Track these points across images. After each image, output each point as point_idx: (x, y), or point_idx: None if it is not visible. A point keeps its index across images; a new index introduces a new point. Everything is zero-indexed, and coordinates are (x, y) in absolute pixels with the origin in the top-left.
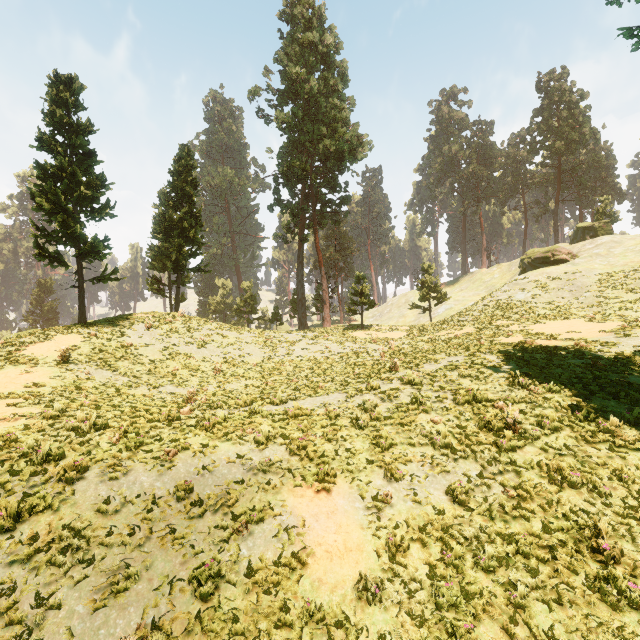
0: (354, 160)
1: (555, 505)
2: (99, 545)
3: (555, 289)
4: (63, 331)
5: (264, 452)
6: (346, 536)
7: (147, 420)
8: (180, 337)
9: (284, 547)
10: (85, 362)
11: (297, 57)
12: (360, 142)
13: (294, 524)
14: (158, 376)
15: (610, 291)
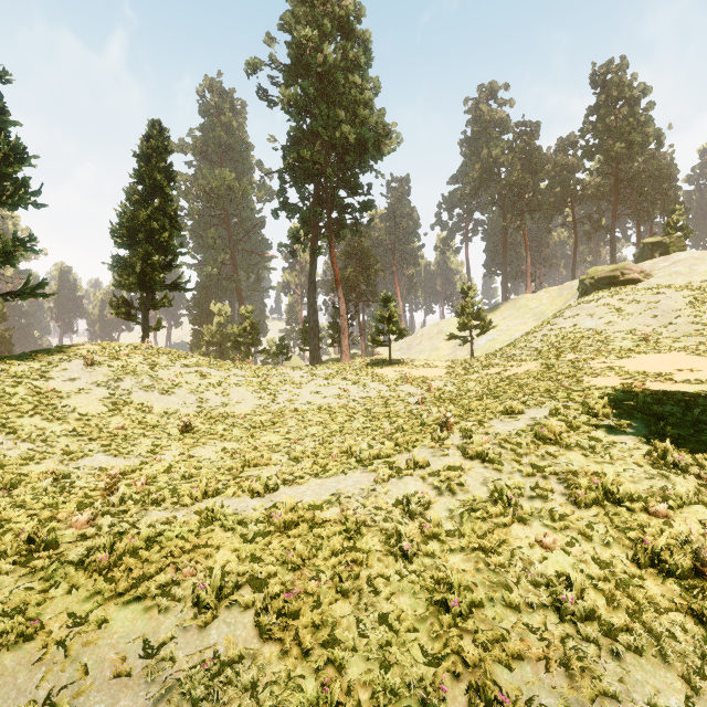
0: (379, 155)
1: None
2: None
3: (634, 314)
4: None
5: (207, 632)
6: None
7: None
8: (136, 378)
9: None
10: None
11: (308, 23)
12: (387, 133)
13: None
14: (87, 439)
15: None
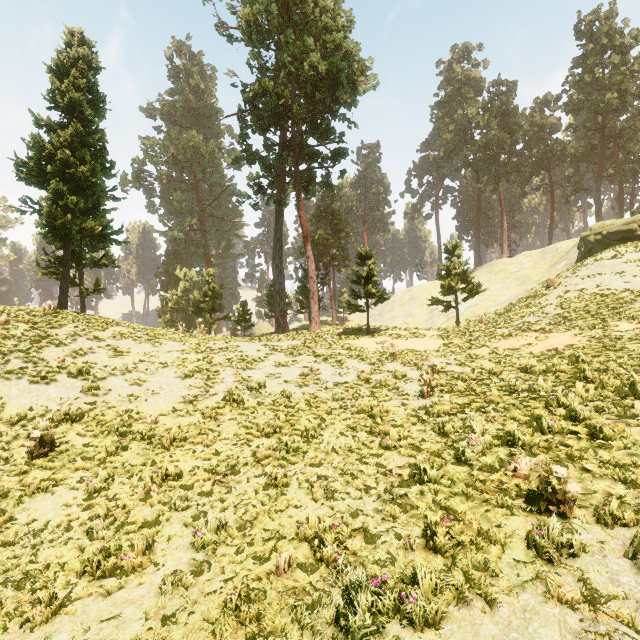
0: (353, 95)
1: None
2: None
3: None
4: None
5: None
6: None
7: None
8: None
9: None
10: None
11: None
12: (362, 69)
13: None
14: None
15: None
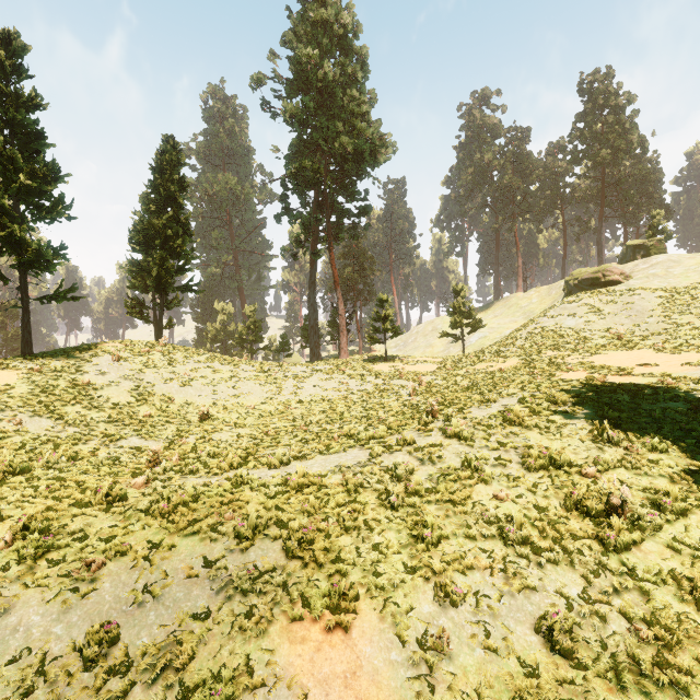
0: (376, 163)
1: None
2: None
3: (611, 314)
4: None
5: (248, 554)
6: None
7: (72, 502)
8: (157, 372)
9: None
10: (17, 407)
11: (309, 40)
12: (383, 142)
13: None
14: (121, 424)
15: (677, 316)
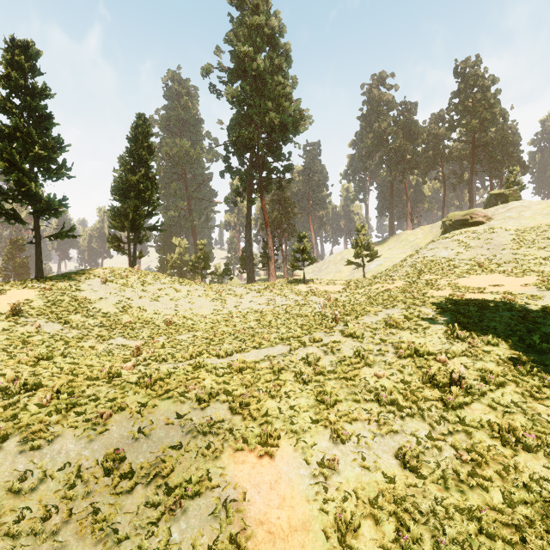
0: (296, 132)
1: (513, 472)
2: (4, 536)
3: (475, 247)
4: (18, 285)
5: (205, 411)
6: (290, 511)
7: (86, 377)
8: (134, 291)
9: (221, 528)
10: (36, 315)
11: (245, 38)
12: (302, 116)
13: (234, 497)
14: (110, 328)
15: (524, 249)
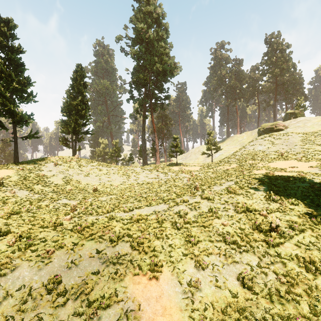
0: (172, 76)
1: (315, 290)
2: None
3: (278, 144)
4: (2, 167)
5: (115, 248)
6: (169, 318)
7: (39, 226)
8: (74, 170)
9: None
10: (13, 186)
11: (142, 20)
12: (175, 66)
13: (132, 308)
14: (58, 193)
15: (308, 145)
